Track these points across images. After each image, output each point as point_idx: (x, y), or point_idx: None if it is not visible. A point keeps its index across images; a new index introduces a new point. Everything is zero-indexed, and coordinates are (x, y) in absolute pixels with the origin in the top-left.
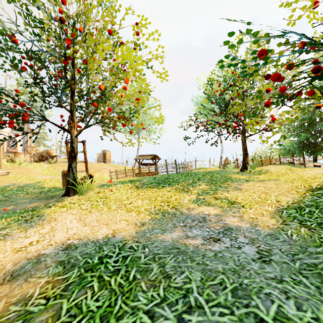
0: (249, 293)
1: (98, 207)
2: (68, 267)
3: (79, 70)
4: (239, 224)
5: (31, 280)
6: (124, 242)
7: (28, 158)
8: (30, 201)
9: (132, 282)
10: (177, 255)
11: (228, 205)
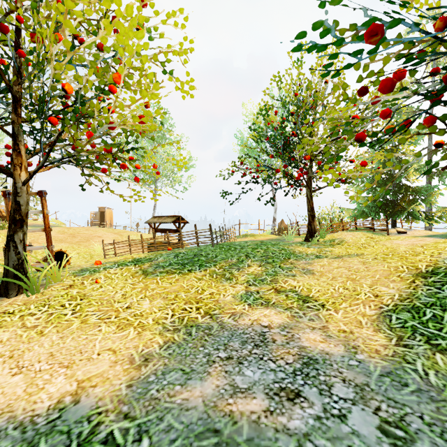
0: None
1: (60, 321)
2: None
3: (22, 52)
4: (326, 347)
5: None
6: (95, 420)
7: None
8: None
9: None
10: None
11: (299, 303)
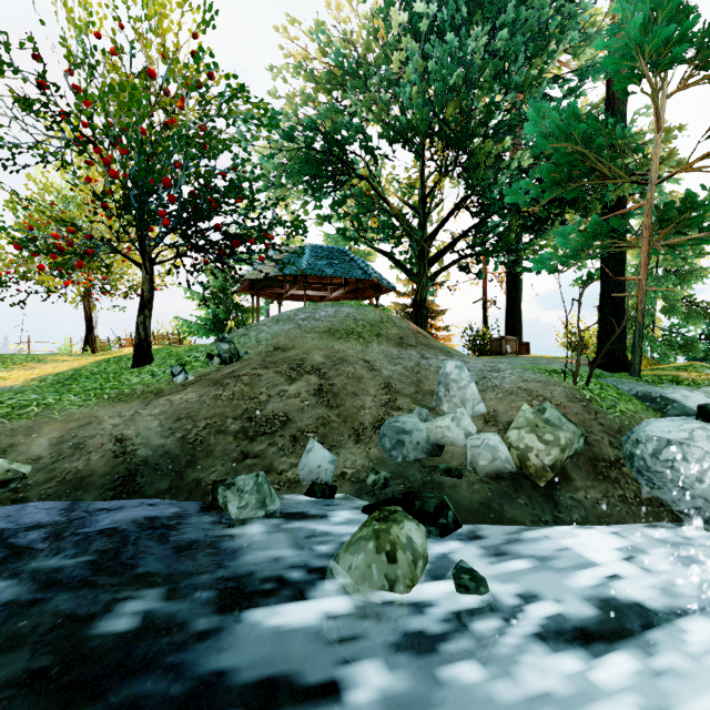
0: None
1: None
2: None
3: None
4: None
5: None
6: None
7: None
8: None
9: None
10: None
11: None
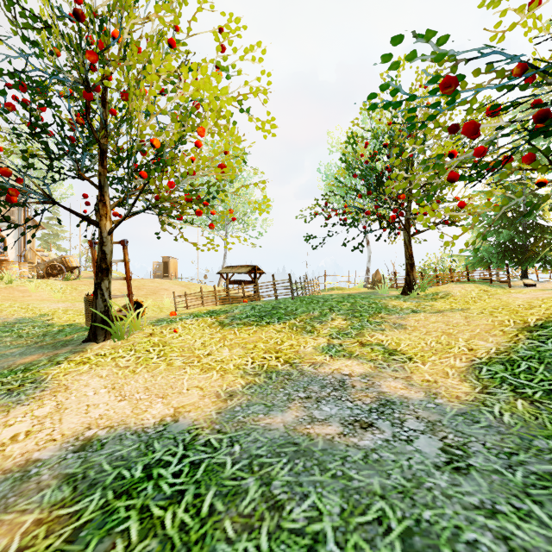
0: (436, 543)
1: (148, 363)
2: (82, 488)
3: (114, 111)
4: (406, 393)
5: (5, 518)
6: (194, 432)
7: (27, 271)
8: (23, 352)
9: (208, 520)
10: (295, 459)
11: (385, 356)
